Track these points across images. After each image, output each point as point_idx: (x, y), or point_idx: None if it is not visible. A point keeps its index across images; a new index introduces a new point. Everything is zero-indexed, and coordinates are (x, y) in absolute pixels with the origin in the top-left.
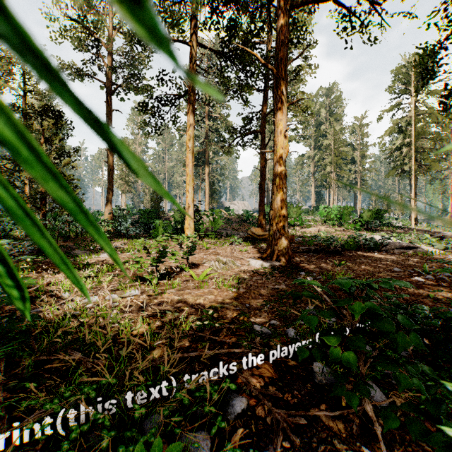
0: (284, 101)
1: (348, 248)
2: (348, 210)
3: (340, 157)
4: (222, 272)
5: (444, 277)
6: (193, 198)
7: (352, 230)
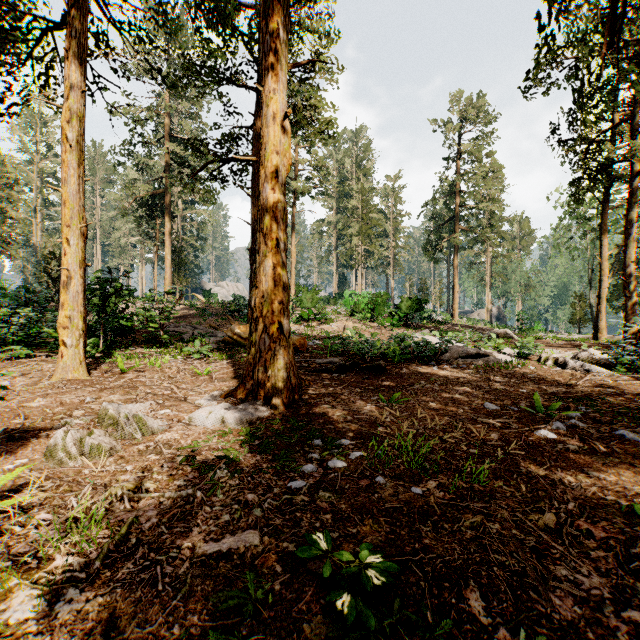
0: (283, 53)
1: (393, 358)
2: (383, 298)
3: (370, 226)
4: (82, 470)
5: (580, 424)
6: (81, 257)
7: (389, 327)
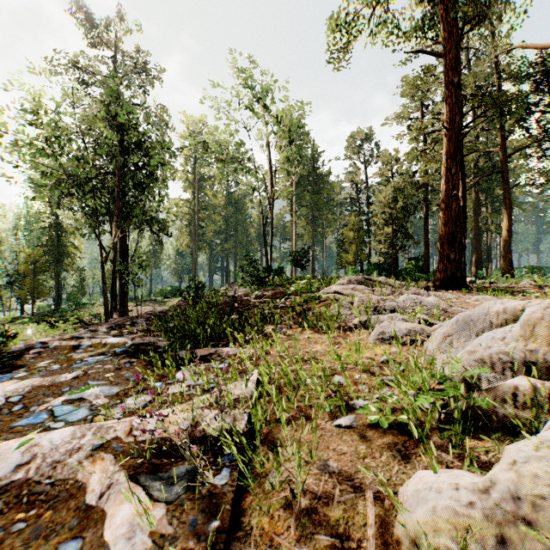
0: (504, 212)
1: None
2: None
3: None
4: None
5: None
6: None
7: None
